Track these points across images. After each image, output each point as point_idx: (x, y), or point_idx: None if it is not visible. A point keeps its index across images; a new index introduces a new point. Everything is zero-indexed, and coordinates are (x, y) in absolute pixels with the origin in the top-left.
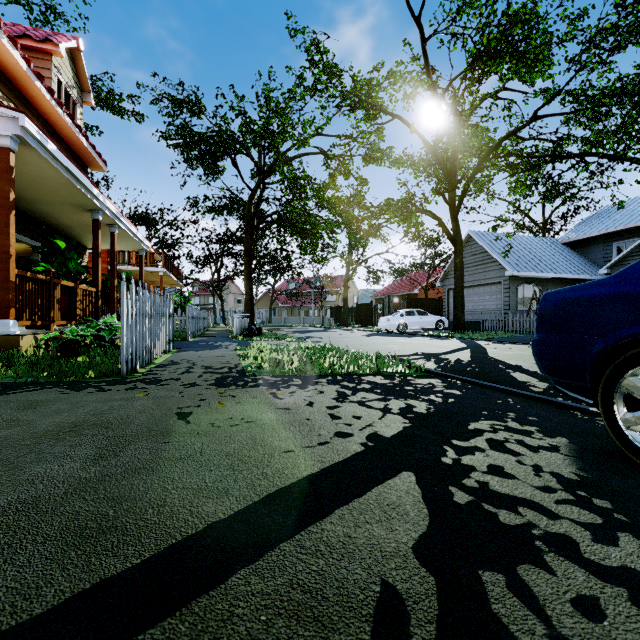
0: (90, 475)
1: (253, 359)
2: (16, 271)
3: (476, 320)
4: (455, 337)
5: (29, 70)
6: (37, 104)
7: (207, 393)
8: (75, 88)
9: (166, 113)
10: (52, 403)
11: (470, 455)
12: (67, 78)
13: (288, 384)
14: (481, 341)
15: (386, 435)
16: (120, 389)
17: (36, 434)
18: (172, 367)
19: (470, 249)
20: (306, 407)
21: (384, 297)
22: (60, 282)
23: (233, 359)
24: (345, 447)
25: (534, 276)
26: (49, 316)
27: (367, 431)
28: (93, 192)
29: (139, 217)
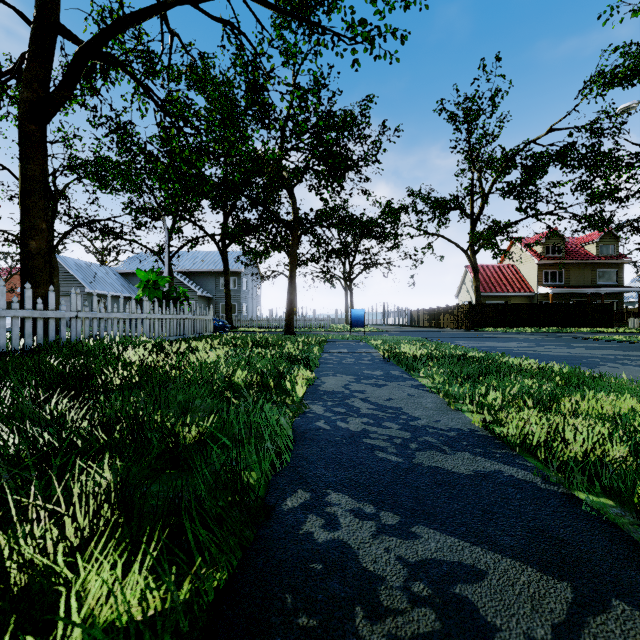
0: None
1: None
2: None
3: None
4: None
5: None
6: None
7: None
8: None
9: None
10: None
11: None
12: None
13: None
14: None
15: None
16: None
17: None
18: None
19: None
20: None
21: None
22: None
23: None
24: None
25: (103, 293)
26: None
27: None
28: None
29: None
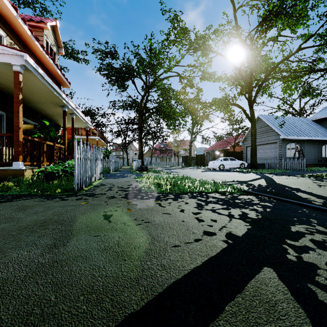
0: (45, 261)
1: (144, 183)
2: (23, 136)
3: (262, 163)
4: (252, 172)
5: (32, 35)
6: (36, 53)
7: (121, 202)
8: (55, 46)
9: (99, 58)
10: (34, 207)
11: (306, 253)
12: (51, 41)
13: (166, 198)
14: (268, 174)
15: (238, 234)
16: (73, 199)
17: (20, 227)
18: (102, 187)
19: (259, 124)
20: (180, 213)
21: (211, 151)
22: (46, 142)
23: (134, 183)
24: (214, 243)
25: (296, 138)
26: (40, 160)
27: (224, 231)
28: (62, 96)
29: (86, 112)
